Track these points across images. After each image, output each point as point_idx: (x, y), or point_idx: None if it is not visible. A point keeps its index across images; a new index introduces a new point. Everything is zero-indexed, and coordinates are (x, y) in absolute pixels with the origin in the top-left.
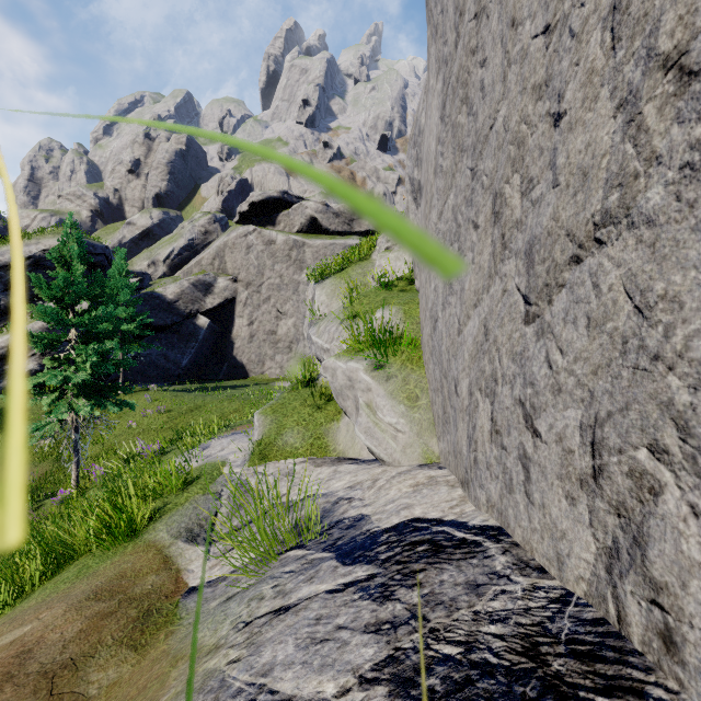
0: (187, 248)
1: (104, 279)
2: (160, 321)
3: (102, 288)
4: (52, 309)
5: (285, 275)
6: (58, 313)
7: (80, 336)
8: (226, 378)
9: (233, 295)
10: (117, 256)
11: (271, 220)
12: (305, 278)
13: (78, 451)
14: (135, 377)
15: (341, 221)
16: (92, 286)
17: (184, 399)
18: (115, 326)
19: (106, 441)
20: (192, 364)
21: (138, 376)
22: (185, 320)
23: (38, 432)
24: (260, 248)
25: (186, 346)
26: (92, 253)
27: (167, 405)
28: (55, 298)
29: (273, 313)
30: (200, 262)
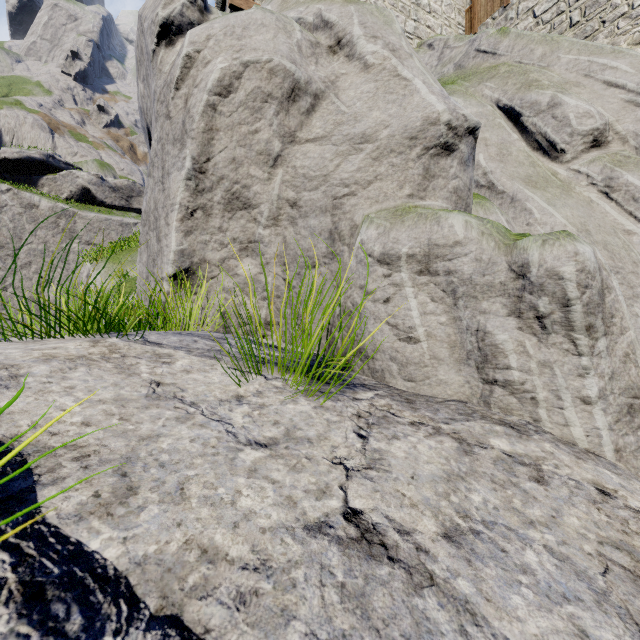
0: None
1: None
2: None
3: None
4: None
5: (51, 242)
6: None
7: None
8: None
9: None
10: None
11: (31, 181)
12: (76, 248)
13: None
14: None
15: (118, 196)
16: None
17: None
18: None
19: None
20: None
21: None
22: None
23: None
24: (16, 210)
25: None
26: None
27: None
28: None
29: (35, 280)
30: None
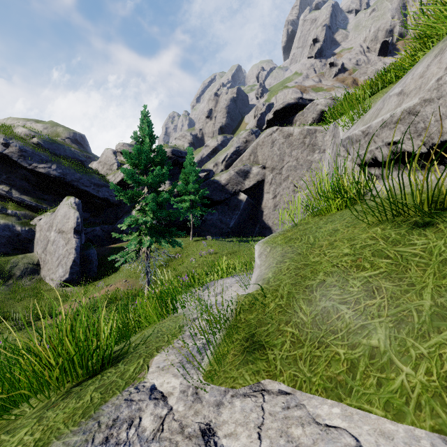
0: (235, 153)
1: (164, 150)
2: (217, 197)
3: (163, 157)
4: (128, 170)
5: (300, 158)
6: (133, 174)
7: (150, 193)
8: (257, 235)
9: (262, 178)
10: (189, 153)
11: (289, 121)
12: (316, 157)
13: (148, 274)
14: (204, 233)
15: None
16: (156, 156)
17: (226, 246)
18: (173, 186)
19: (178, 270)
20: (236, 225)
21: (206, 232)
22: (232, 196)
23: (123, 257)
24: (281, 141)
25: (232, 213)
26: (180, 156)
27: (214, 249)
28: (135, 166)
29: (290, 188)
30: (242, 159)
